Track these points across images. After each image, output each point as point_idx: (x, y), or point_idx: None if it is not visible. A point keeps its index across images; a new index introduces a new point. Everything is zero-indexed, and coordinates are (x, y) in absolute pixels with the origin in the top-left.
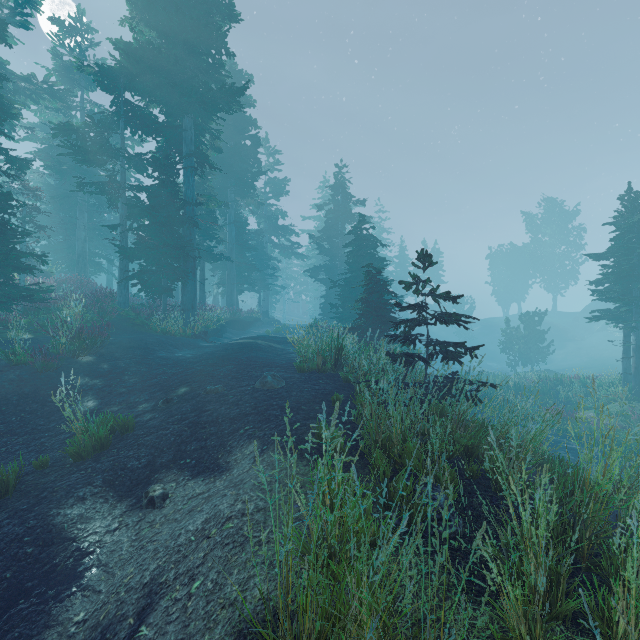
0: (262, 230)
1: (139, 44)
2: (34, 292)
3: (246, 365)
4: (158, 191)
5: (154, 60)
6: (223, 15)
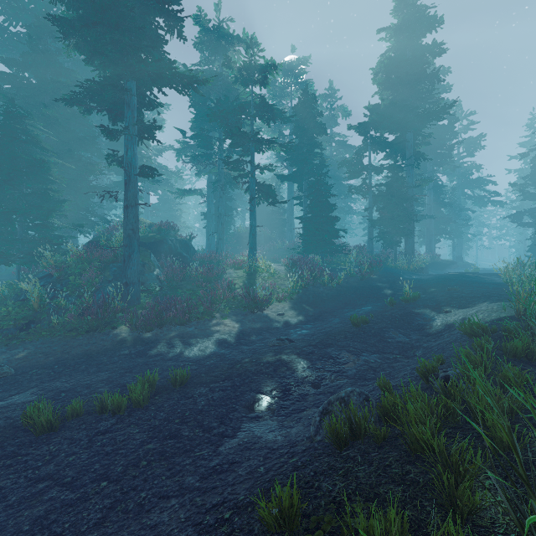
0: (456, 187)
1: (384, 106)
2: (341, 247)
3: (465, 282)
4: (391, 184)
5: (391, 109)
6: (434, 55)
